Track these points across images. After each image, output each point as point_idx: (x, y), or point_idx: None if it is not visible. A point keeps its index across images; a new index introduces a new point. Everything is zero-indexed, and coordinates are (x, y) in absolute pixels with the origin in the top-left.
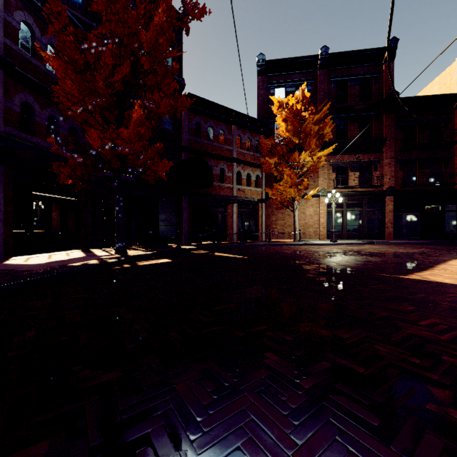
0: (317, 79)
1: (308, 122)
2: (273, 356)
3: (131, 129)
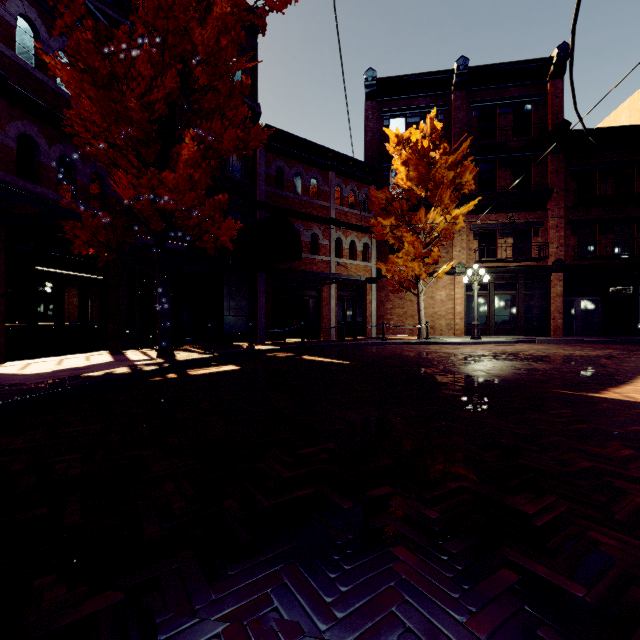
0: (451, 105)
1: (440, 166)
2: (407, 555)
3: (180, 173)
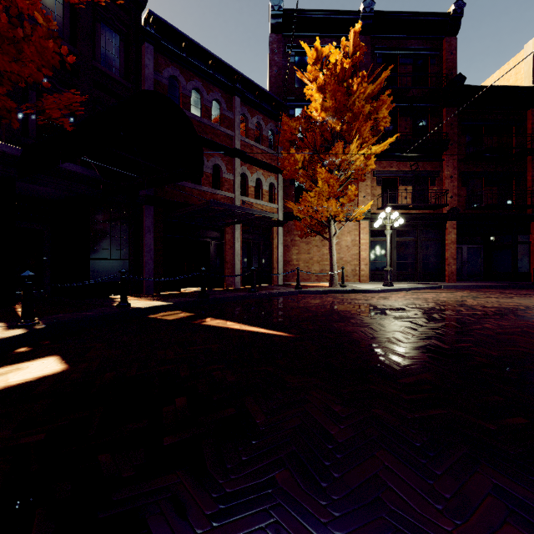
0: None
1: (358, 96)
2: None
3: None
